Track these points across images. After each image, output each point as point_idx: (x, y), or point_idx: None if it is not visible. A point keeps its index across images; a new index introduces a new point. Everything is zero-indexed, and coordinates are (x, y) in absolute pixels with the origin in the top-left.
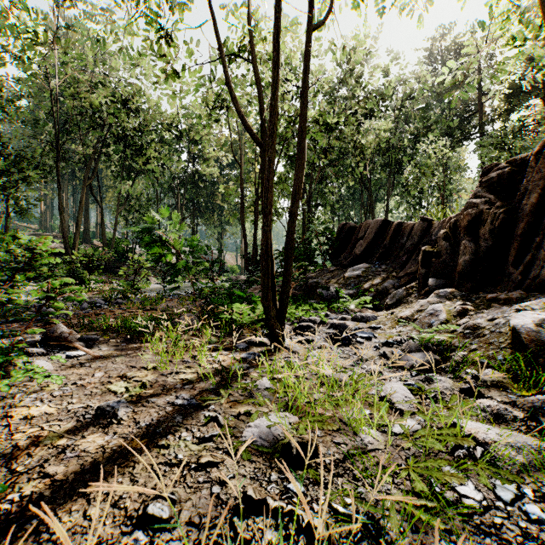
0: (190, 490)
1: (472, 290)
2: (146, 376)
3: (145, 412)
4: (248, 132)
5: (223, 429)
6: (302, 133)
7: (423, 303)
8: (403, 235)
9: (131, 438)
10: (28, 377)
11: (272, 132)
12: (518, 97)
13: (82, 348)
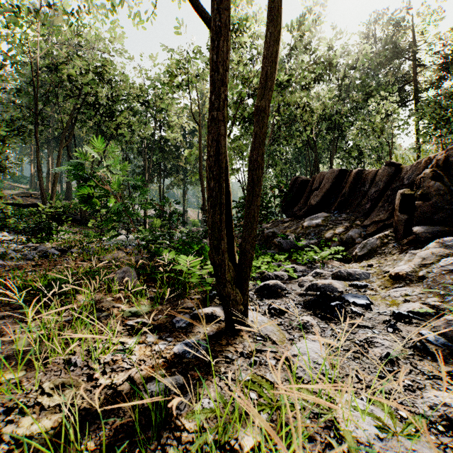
0: None
1: None
2: None
3: None
4: (192, 5)
5: None
6: None
7: (424, 255)
8: (364, 182)
9: None
10: None
11: None
12: (451, 66)
13: None
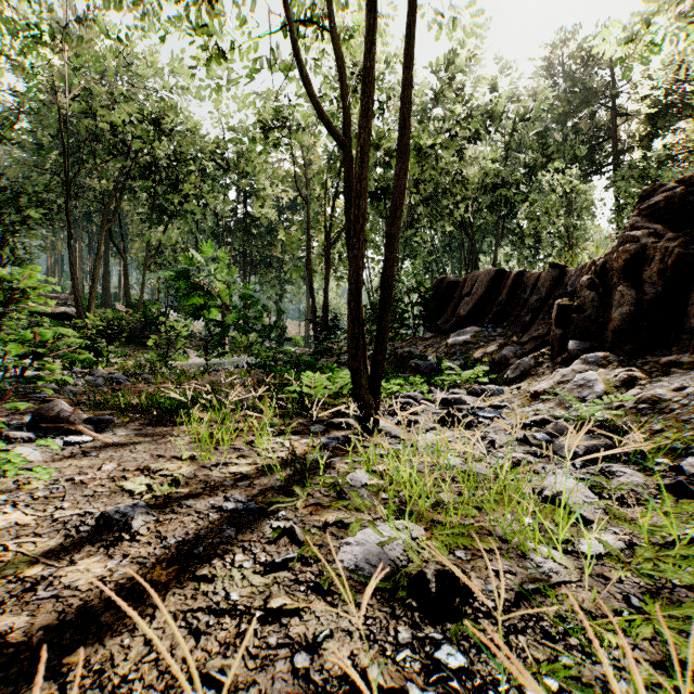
0: (254, 663)
1: (633, 354)
2: (180, 469)
3: (175, 522)
4: (325, 126)
5: (304, 549)
6: (405, 122)
7: (565, 372)
8: (525, 288)
9: (151, 565)
10: (2, 471)
11: (366, 108)
12: (663, 118)
13: (88, 432)
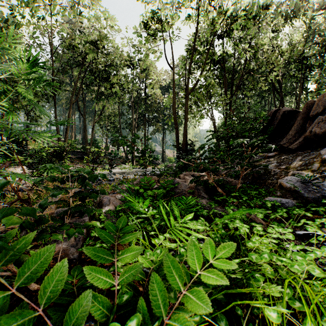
0: None
1: None
2: None
3: None
4: None
5: None
6: None
7: None
8: None
9: None
10: None
11: None
12: None
13: None
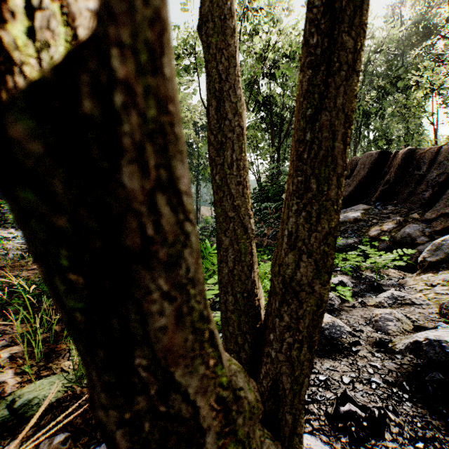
0: None
1: None
2: None
3: None
4: None
5: None
6: None
7: None
8: (418, 164)
9: None
10: None
11: None
12: None
13: None
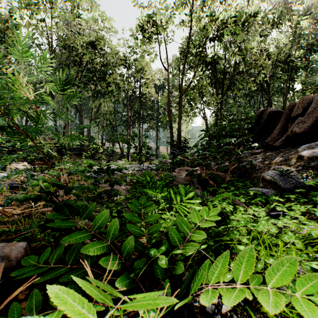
0: None
1: None
2: None
3: None
4: None
5: None
6: None
7: None
8: None
9: None
10: None
11: None
12: None
13: None
